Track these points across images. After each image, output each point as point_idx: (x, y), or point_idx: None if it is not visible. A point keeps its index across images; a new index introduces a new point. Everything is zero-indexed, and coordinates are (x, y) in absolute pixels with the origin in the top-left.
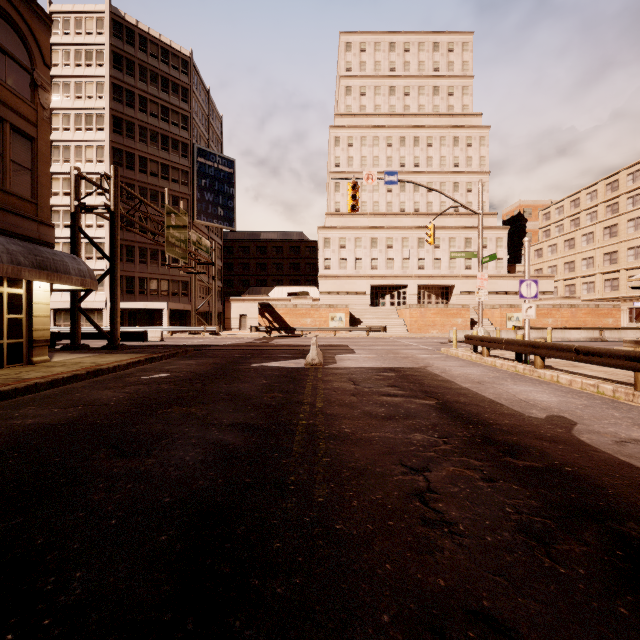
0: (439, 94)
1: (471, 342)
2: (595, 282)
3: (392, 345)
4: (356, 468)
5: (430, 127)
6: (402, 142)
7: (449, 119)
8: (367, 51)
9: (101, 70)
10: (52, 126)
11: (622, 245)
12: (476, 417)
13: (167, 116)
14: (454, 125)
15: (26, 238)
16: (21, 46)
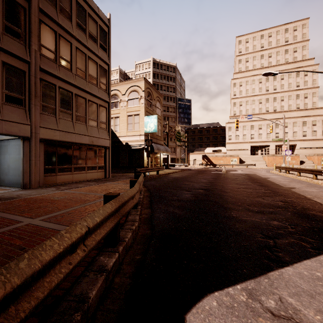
0: (288, 53)
1: (276, 168)
2: None
3: (253, 170)
4: (229, 178)
5: (282, 70)
6: (267, 80)
7: (294, 64)
8: (249, 42)
9: (149, 80)
10: None
11: None
12: (253, 177)
13: (168, 89)
14: (296, 67)
15: (160, 144)
16: (160, 105)
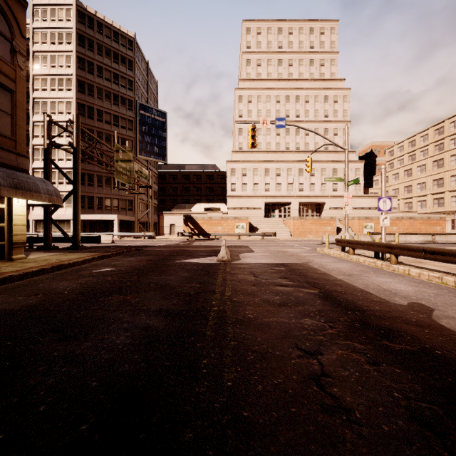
0: (314, 65)
1: (340, 244)
2: (427, 200)
3: (281, 246)
4: (259, 351)
5: (307, 89)
6: (287, 99)
7: (321, 83)
8: (262, 34)
9: (69, 47)
10: (34, 87)
11: (446, 173)
12: (352, 304)
13: (117, 80)
14: (325, 87)
15: (7, 166)
16: (3, 21)
